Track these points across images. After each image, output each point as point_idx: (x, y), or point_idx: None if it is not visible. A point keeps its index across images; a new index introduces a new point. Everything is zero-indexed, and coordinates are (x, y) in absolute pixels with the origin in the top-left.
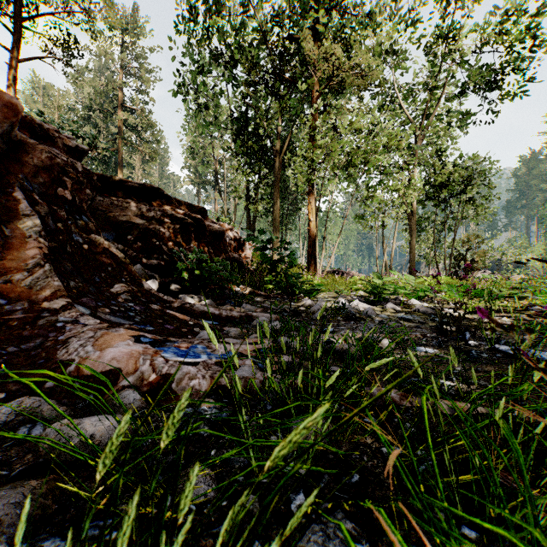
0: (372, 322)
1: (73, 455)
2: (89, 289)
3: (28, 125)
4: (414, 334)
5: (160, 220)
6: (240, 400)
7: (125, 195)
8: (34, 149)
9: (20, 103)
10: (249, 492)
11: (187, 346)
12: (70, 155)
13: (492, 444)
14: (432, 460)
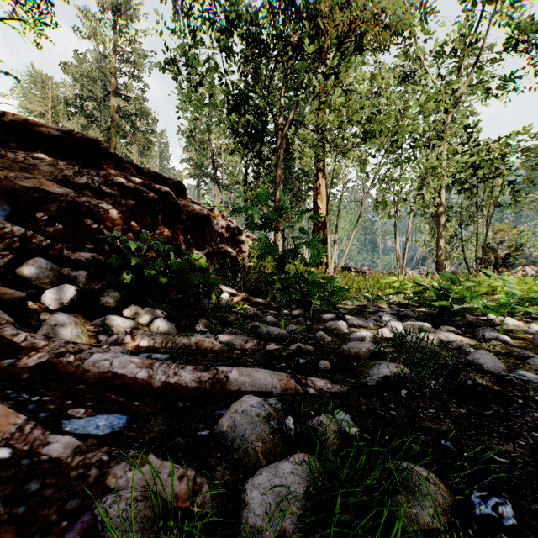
0: (536, 409)
1: None
2: None
3: None
4: None
5: (99, 190)
6: None
7: (38, 148)
8: None
9: None
10: None
11: None
12: None
13: None
14: None
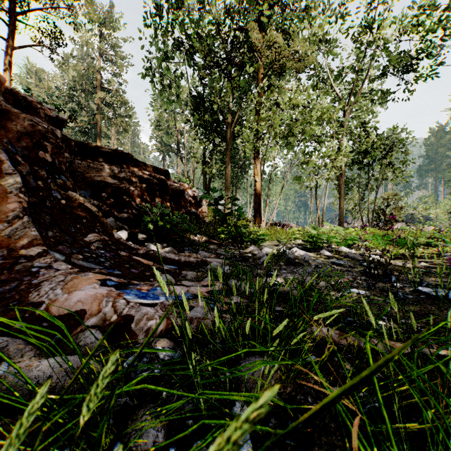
0: (309, 267)
1: (18, 407)
2: (65, 238)
3: (14, 97)
4: (346, 277)
5: (129, 180)
6: (193, 339)
7: (100, 159)
8: (18, 117)
9: (2, 76)
10: (197, 438)
11: (148, 288)
12: (51, 123)
13: (447, 399)
14: (385, 417)
